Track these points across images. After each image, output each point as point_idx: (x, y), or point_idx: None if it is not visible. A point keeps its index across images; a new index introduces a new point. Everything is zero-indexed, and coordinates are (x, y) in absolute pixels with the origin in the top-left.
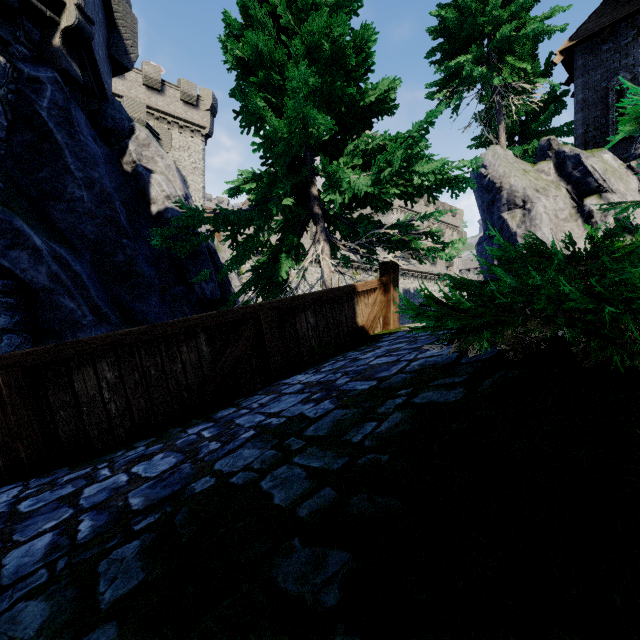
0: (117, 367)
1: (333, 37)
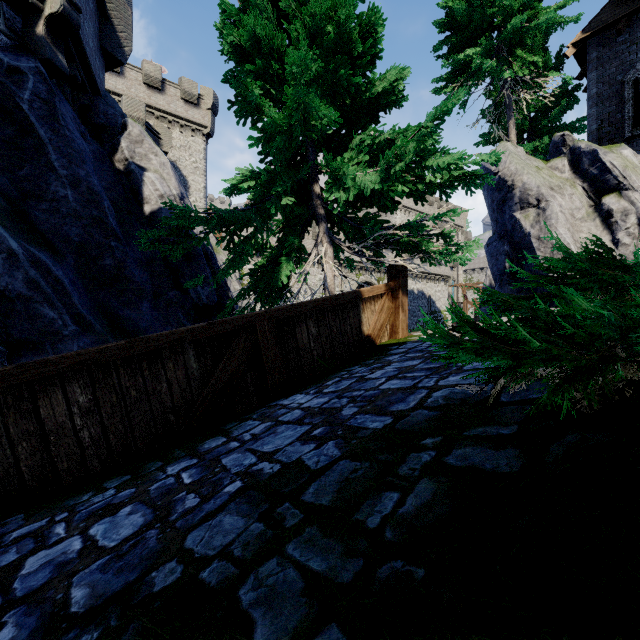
0: (91, 389)
1: (337, 19)
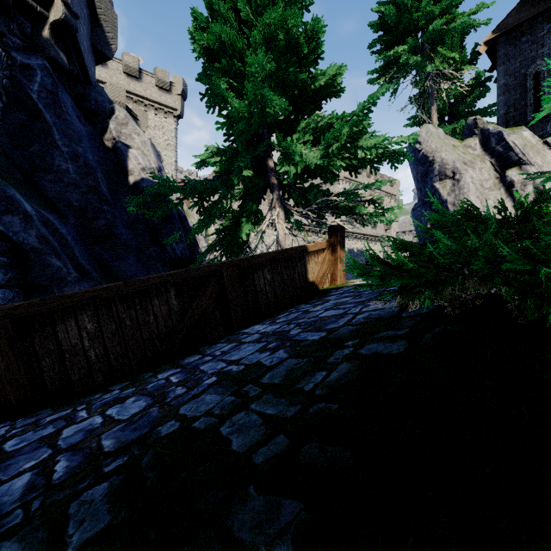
0: (96, 319)
1: (287, 28)
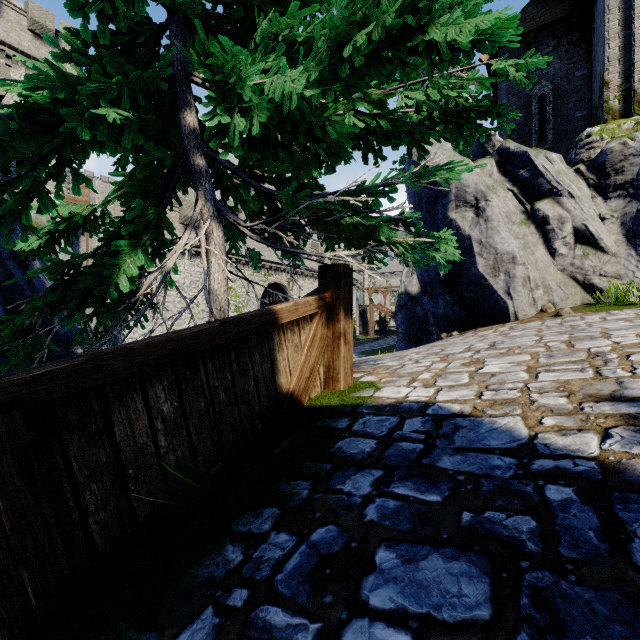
0: None
1: None
